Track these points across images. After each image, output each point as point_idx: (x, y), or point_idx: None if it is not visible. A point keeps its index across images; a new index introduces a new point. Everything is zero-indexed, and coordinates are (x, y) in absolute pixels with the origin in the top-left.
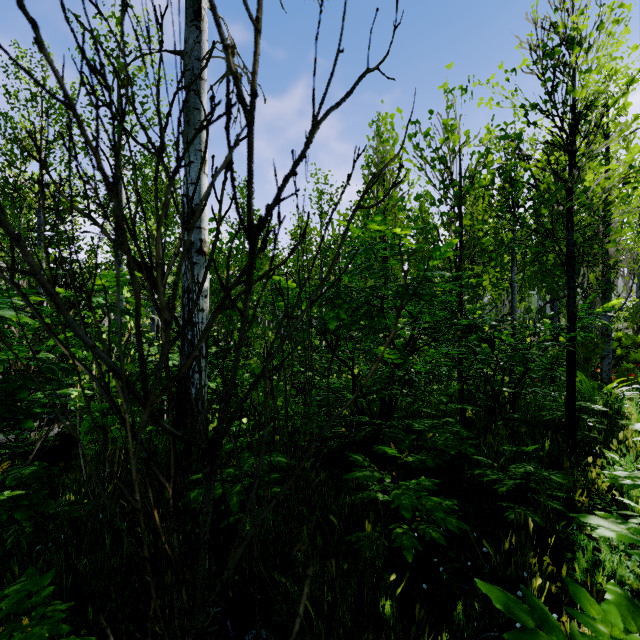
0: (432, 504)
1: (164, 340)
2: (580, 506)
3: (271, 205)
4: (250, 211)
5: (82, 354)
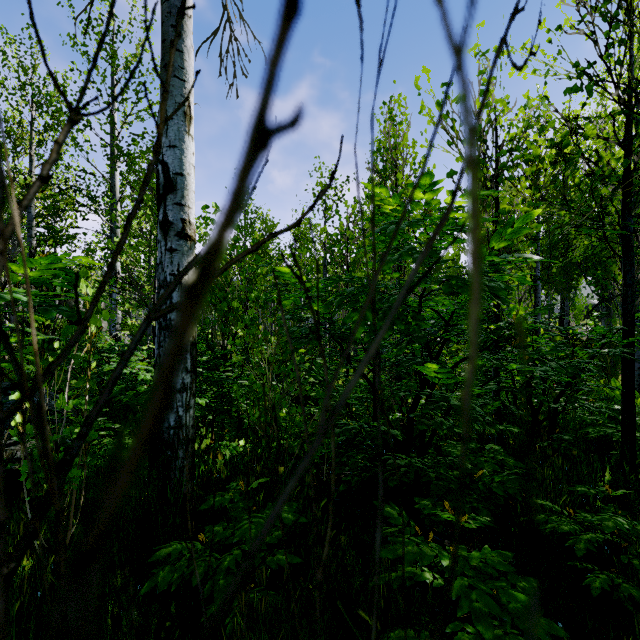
0: (518, 607)
1: None
2: None
3: None
4: None
5: (26, 368)
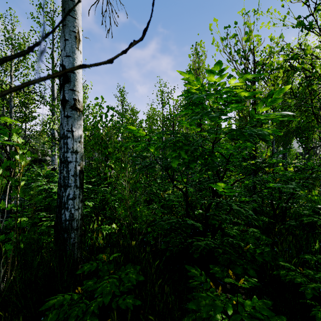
0: None
1: None
2: None
3: None
4: None
5: None
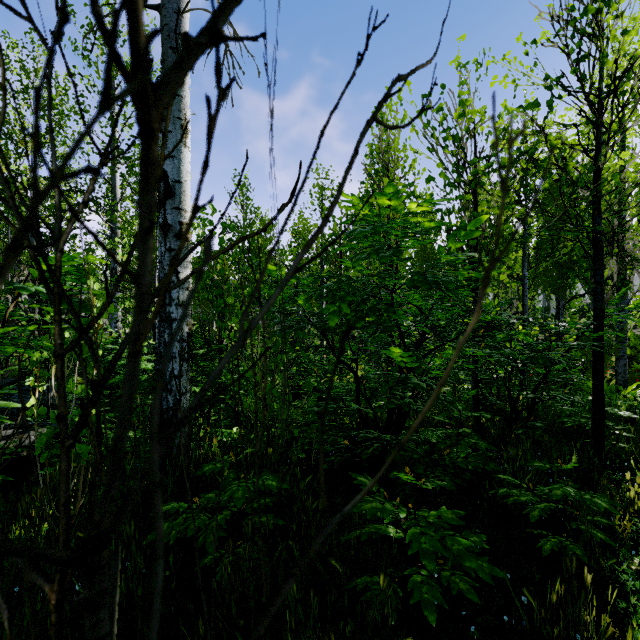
0: (460, 548)
1: (57, 338)
2: (620, 531)
3: (196, 37)
4: (134, 27)
5: (40, 356)
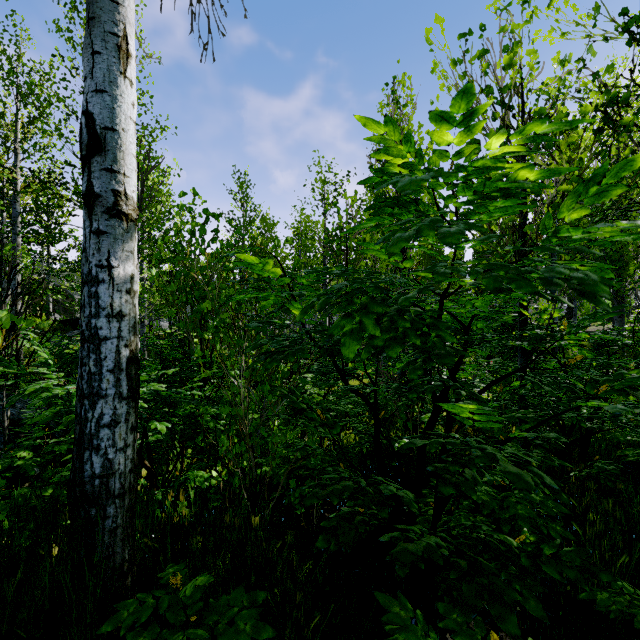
0: None
1: None
2: None
3: None
4: None
5: None
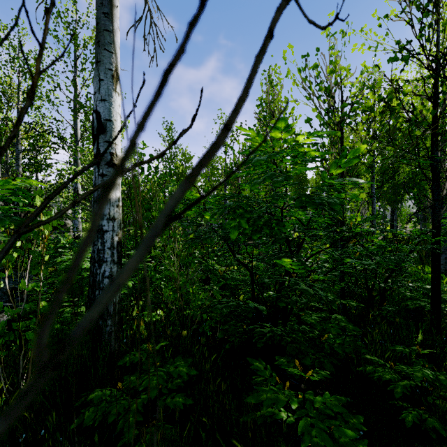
0: (347, 441)
1: None
2: None
3: None
4: None
5: None
